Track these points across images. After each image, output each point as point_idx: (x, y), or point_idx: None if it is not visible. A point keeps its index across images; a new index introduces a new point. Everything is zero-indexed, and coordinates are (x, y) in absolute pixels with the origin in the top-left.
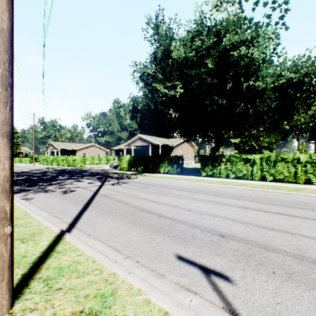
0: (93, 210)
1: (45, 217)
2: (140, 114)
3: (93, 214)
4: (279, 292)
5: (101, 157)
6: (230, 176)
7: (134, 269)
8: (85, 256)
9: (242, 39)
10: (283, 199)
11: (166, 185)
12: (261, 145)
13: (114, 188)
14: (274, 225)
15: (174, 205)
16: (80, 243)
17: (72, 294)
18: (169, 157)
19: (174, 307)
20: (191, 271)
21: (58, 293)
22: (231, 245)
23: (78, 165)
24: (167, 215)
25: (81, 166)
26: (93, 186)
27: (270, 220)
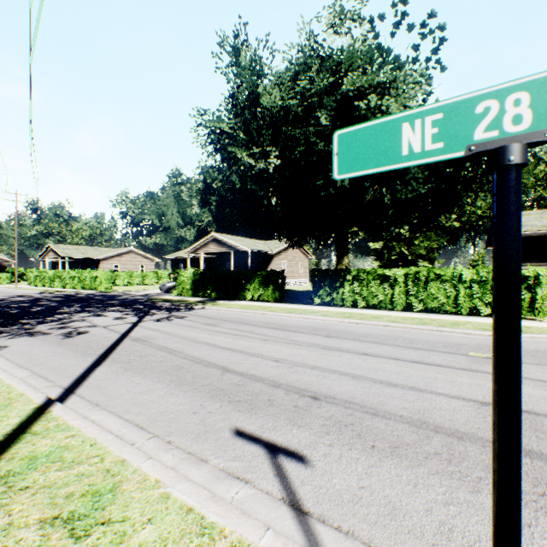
0: (112, 365)
1: (23, 378)
2: (217, 197)
3: (112, 371)
4: (370, 473)
5: (147, 273)
6: (358, 304)
7: (161, 453)
8: (80, 438)
9: (371, 82)
10: (429, 340)
11: (251, 321)
12: (417, 253)
13: (159, 326)
14: (399, 380)
15: (253, 353)
16: (76, 417)
17: (46, 494)
18: (261, 273)
19: (204, 501)
20: (250, 451)
21: (22, 494)
22: (324, 411)
23: (101, 286)
24: (238, 368)
25: (107, 289)
26: (122, 324)
27: (397, 372)
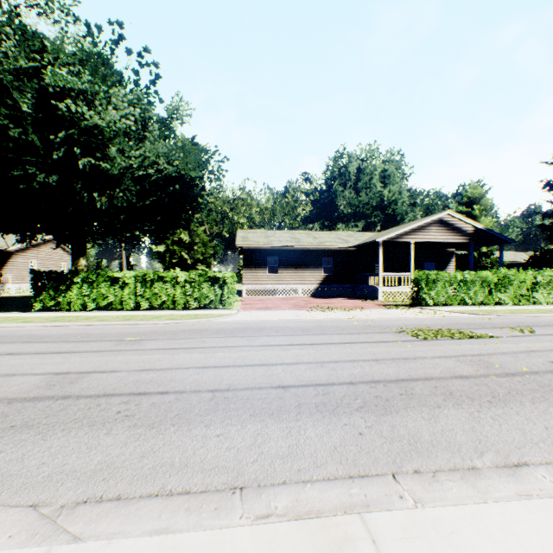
0: None
1: None
2: None
3: None
4: None
5: None
6: (88, 307)
7: None
8: None
9: (73, 86)
10: (111, 333)
11: None
12: (196, 258)
13: None
14: (6, 370)
15: None
16: None
17: None
18: None
19: None
20: None
21: None
22: None
23: None
24: None
25: None
26: None
27: (16, 365)
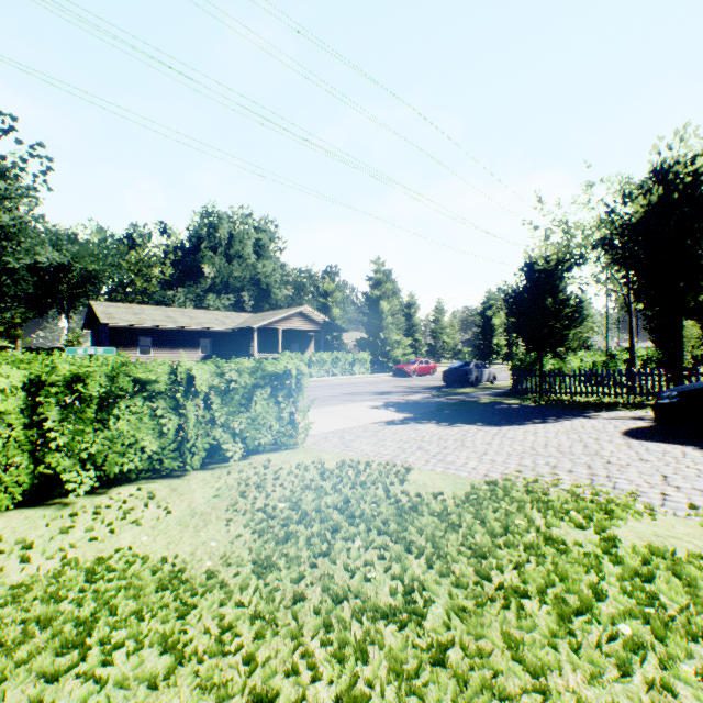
0: None
1: None
2: None
3: None
4: None
5: None
6: None
7: None
8: None
9: None
10: None
11: None
12: None
13: None
14: None
15: None
16: None
17: None
18: None
19: None
20: None
21: None
22: None
23: None
24: None
25: None
26: None
27: None
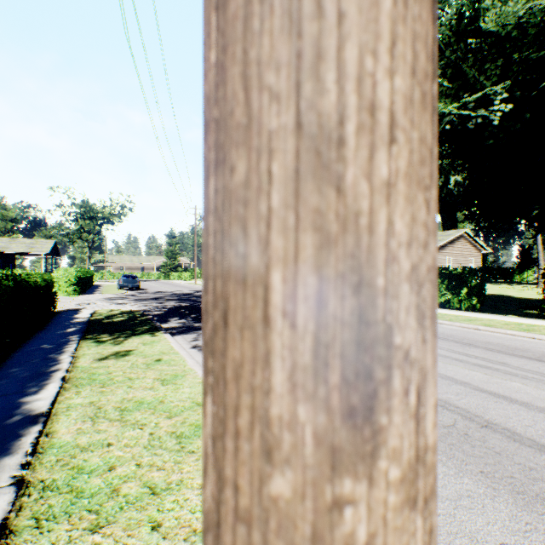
0: None
1: None
2: None
3: None
4: None
5: None
6: None
7: None
8: None
9: None
10: None
11: (472, 340)
12: None
13: None
14: None
15: None
16: None
17: None
18: (447, 272)
19: None
20: None
21: None
22: None
23: None
24: None
25: None
26: None
27: None
